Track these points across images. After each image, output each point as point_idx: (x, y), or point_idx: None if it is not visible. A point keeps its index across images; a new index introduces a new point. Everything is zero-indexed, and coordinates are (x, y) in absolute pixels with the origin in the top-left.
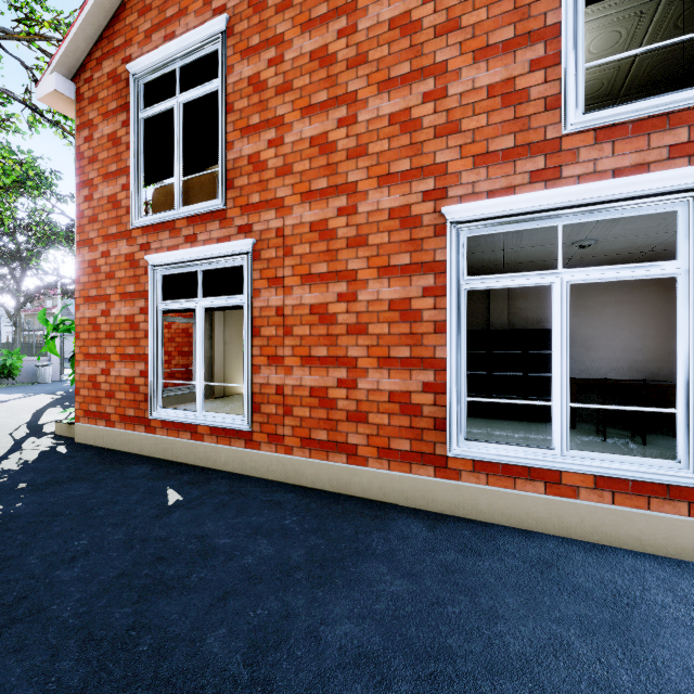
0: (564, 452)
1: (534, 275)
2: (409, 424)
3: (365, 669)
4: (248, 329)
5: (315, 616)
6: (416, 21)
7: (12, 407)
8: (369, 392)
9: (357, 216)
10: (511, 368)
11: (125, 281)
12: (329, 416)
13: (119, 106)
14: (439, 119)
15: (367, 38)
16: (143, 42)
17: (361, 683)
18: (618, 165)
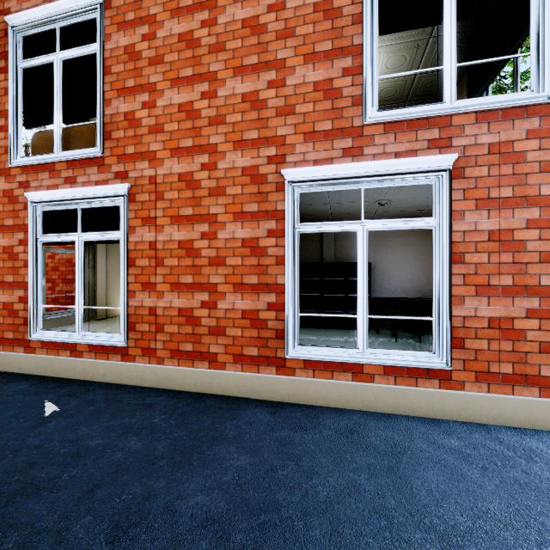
0: (365, 350)
1: (345, 224)
2: (257, 335)
3: (211, 528)
4: (124, 260)
5: (172, 493)
6: (263, 24)
7: None
8: (226, 311)
9: (217, 171)
10: (337, 290)
11: (3, 215)
12: (194, 332)
13: None
14: (280, 102)
15: (225, 31)
16: None
17: (206, 540)
18: (398, 149)
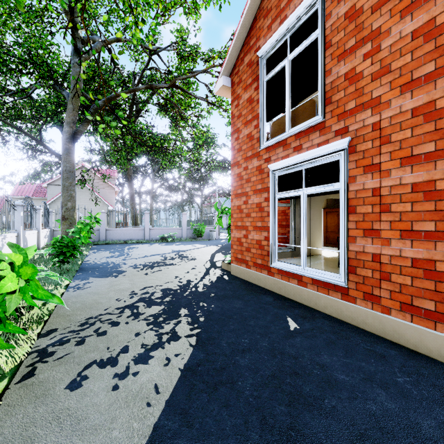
0: None
1: None
2: None
3: None
4: (344, 208)
5: None
6: None
7: (202, 251)
8: None
9: None
10: None
11: (256, 182)
12: (436, 288)
13: (253, 80)
14: None
15: None
16: (266, 34)
17: None
18: None
